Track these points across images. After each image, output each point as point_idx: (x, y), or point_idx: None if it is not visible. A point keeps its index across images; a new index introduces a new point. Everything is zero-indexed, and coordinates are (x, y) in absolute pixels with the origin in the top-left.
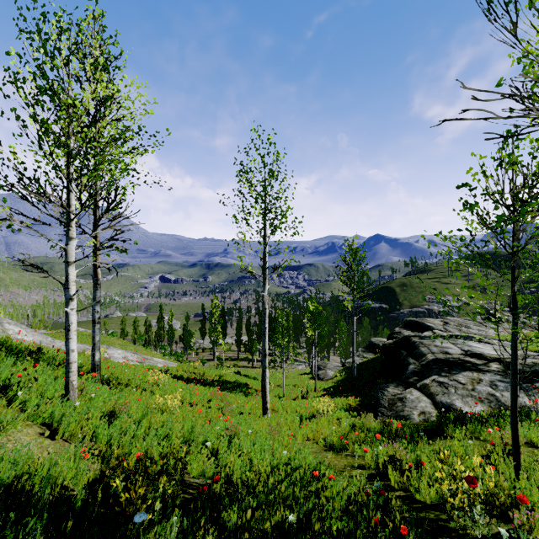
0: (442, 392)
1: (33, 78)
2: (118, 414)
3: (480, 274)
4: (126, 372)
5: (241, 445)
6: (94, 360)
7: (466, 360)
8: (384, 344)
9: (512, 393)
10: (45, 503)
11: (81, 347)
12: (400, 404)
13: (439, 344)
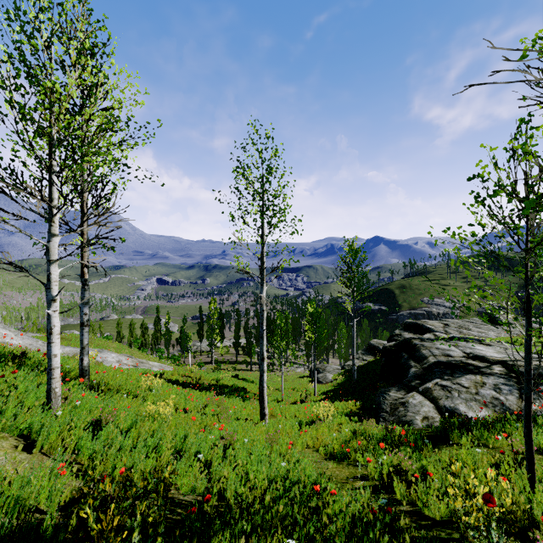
0: (445, 396)
1: (10, 61)
2: (103, 424)
3: (491, 272)
4: (118, 377)
5: (236, 456)
6: (82, 365)
7: (468, 362)
8: (385, 347)
9: (526, 400)
10: (6, 534)
11: (73, 351)
12: (402, 409)
13: (440, 346)
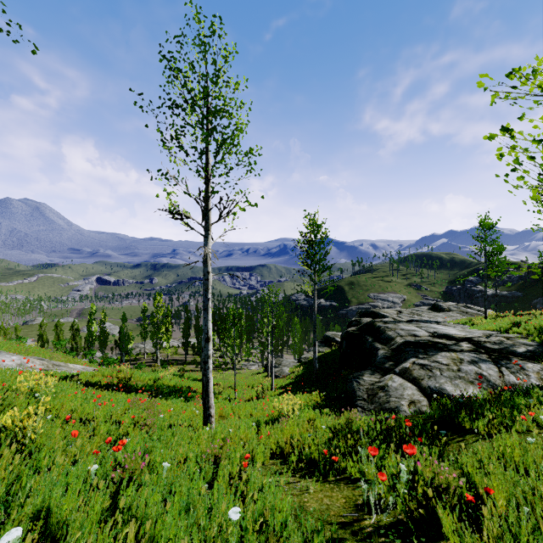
0: (427, 375)
1: None
2: None
3: None
4: None
5: (135, 505)
6: None
7: (436, 341)
8: (347, 332)
9: None
10: None
11: None
12: (383, 394)
13: (404, 327)
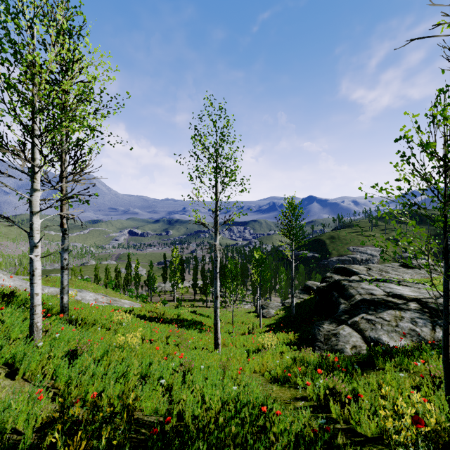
0: (370, 328)
1: None
2: (79, 354)
3: (414, 221)
4: (94, 313)
5: (194, 380)
6: (63, 303)
7: (388, 300)
8: (318, 287)
9: (444, 332)
10: None
11: (57, 290)
12: (334, 339)
13: (365, 286)
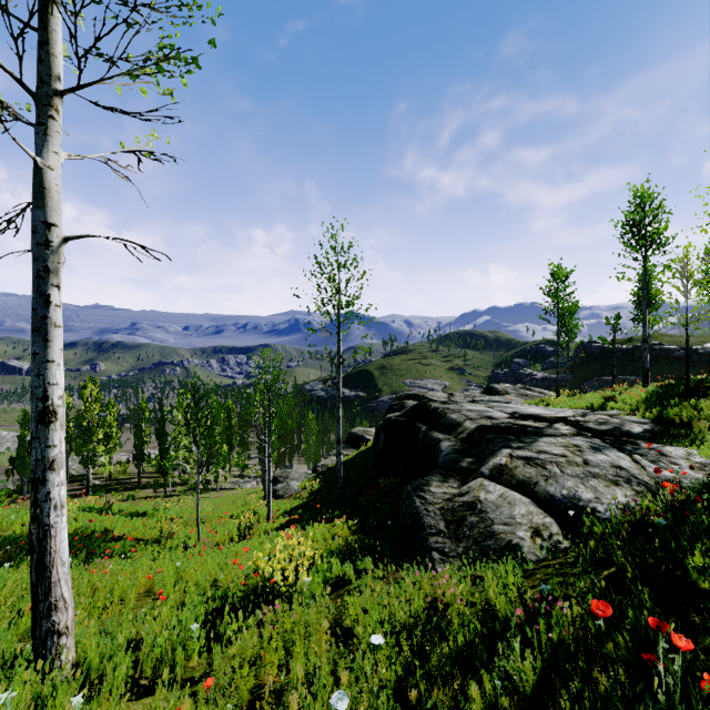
0: (541, 475)
1: None
2: None
3: None
4: None
5: None
6: None
7: (521, 424)
8: (388, 419)
9: None
10: None
11: None
12: (477, 519)
13: (471, 407)
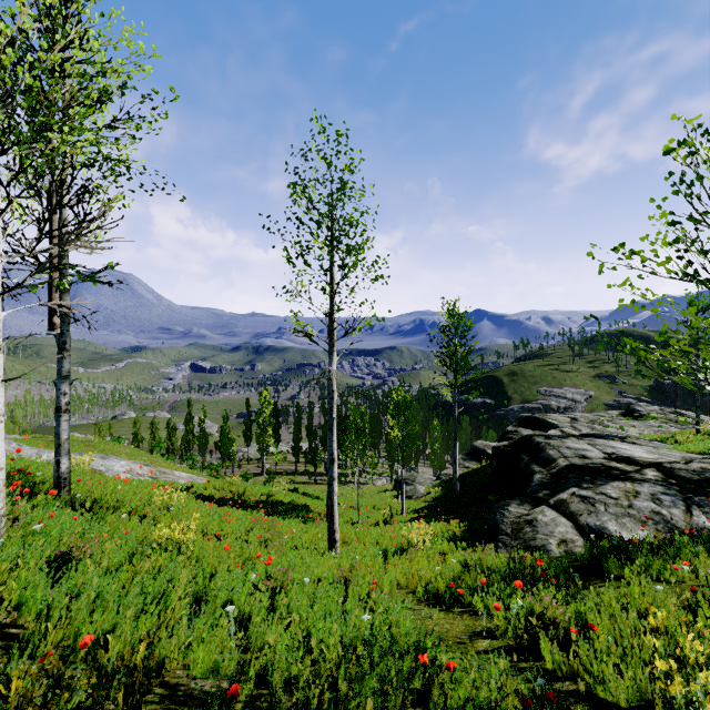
0: (587, 510)
1: None
2: (73, 560)
3: (693, 309)
4: (123, 491)
5: (291, 605)
6: (59, 471)
7: (611, 465)
8: (497, 447)
9: None
10: None
11: None
12: (529, 530)
13: (572, 445)
